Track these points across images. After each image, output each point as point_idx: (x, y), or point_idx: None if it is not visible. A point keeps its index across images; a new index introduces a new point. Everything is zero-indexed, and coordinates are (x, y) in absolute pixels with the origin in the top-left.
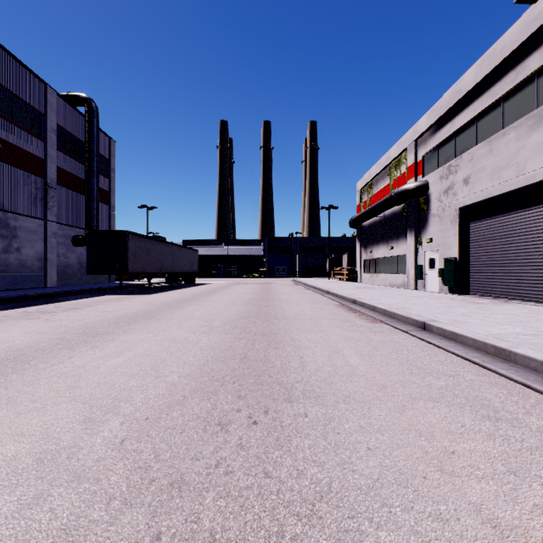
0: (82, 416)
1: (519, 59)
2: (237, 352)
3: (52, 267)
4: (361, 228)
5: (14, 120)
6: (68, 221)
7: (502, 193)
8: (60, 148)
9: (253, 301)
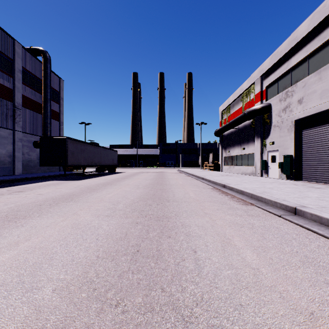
0: None
1: None
2: (131, 243)
3: (18, 161)
4: (222, 136)
5: None
6: (30, 131)
7: None
8: (25, 83)
9: (151, 185)
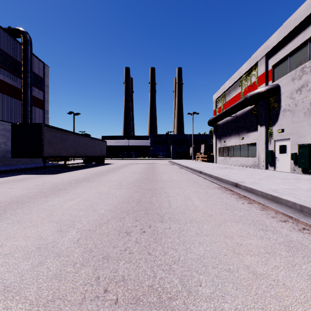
0: None
1: None
2: None
3: None
4: (216, 126)
5: None
6: (8, 119)
7: None
8: (1, 65)
9: (138, 182)
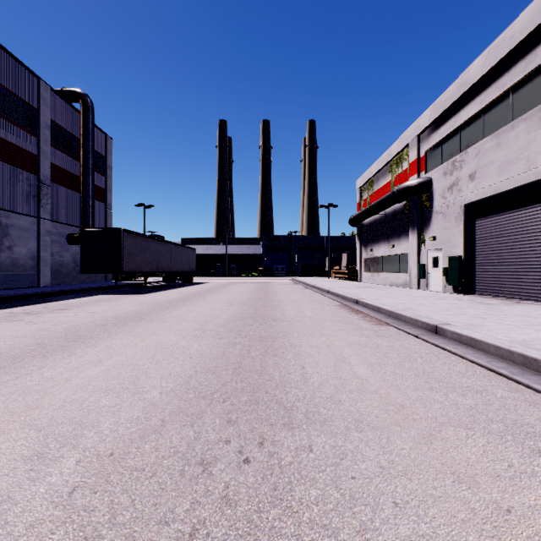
0: (31, 450)
1: (530, 48)
2: (231, 361)
3: (45, 266)
4: (361, 226)
5: (6, 115)
6: (62, 219)
7: (511, 189)
8: (54, 145)
9: (251, 301)
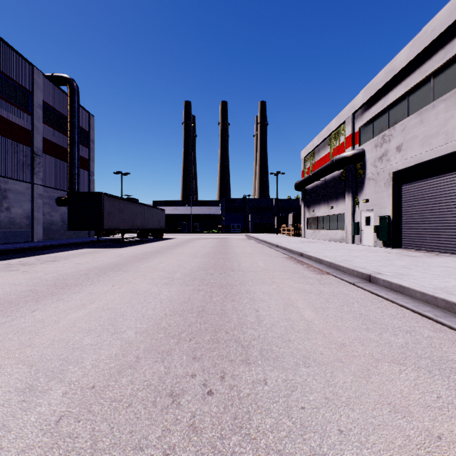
0: (24, 383)
1: (448, 39)
2: (195, 305)
3: (38, 224)
4: (304, 191)
5: (5, 97)
6: (52, 185)
7: (432, 159)
8: (45, 122)
9: (211, 254)
